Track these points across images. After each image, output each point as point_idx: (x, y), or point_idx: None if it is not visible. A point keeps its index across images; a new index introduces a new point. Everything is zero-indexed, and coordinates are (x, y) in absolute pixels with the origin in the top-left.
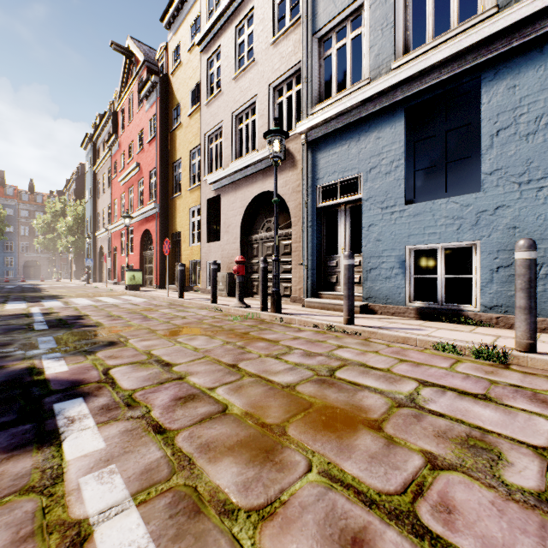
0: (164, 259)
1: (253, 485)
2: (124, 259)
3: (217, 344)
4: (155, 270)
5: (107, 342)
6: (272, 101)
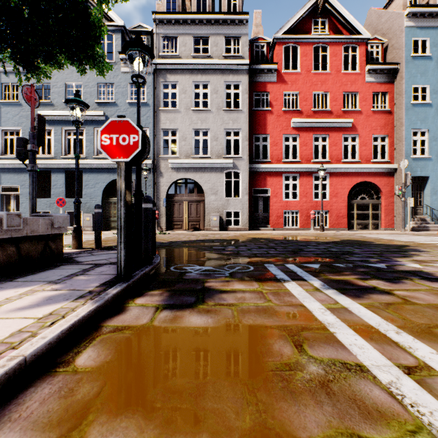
0: None
1: None
2: None
3: None
4: None
5: None
6: None
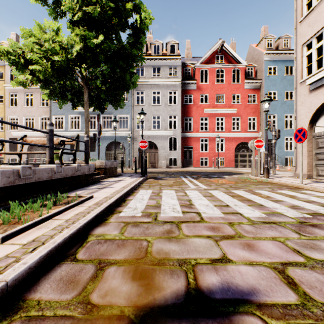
0: None
1: None
2: None
3: None
4: None
5: None
6: (40, 120)
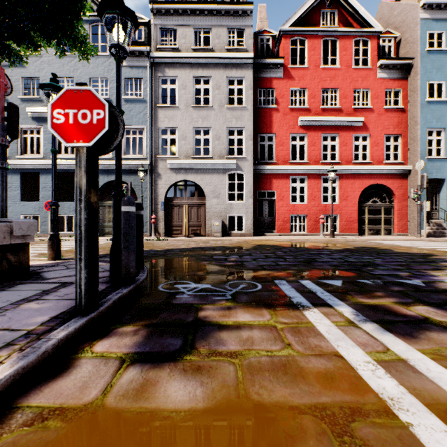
0: None
1: None
2: None
3: None
4: None
5: None
6: None
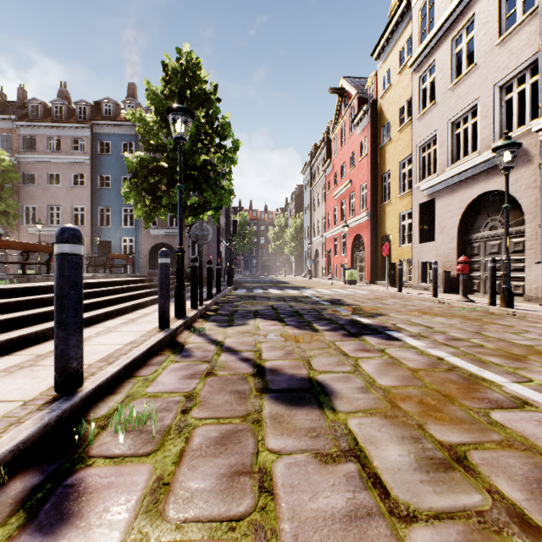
0: (374, 258)
1: (509, 363)
2: (337, 260)
3: (456, 322)
4: (366, 268)
5: (375, 313)
6: (498, 100)
